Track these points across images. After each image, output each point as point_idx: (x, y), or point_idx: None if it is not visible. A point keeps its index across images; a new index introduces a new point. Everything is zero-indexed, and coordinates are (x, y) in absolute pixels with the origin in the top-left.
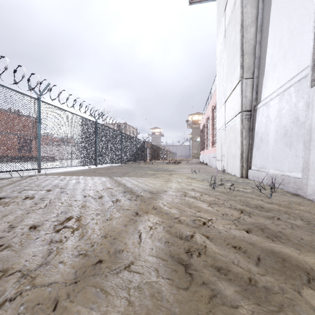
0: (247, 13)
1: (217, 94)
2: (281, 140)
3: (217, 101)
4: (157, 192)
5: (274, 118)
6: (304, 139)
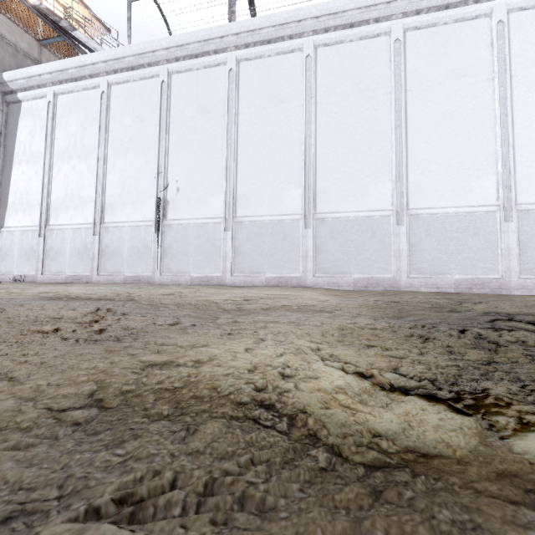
0: None
1: None
2: (24, 256)
3: None
4: None
5: (18, 243)
6: (36, 258)
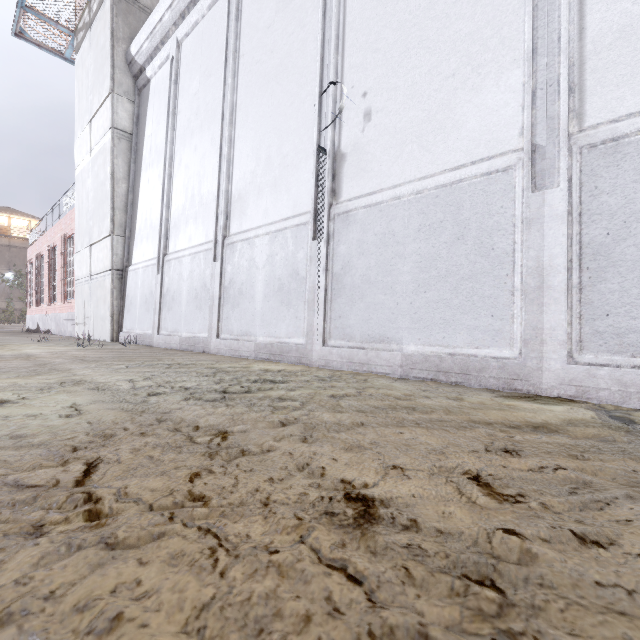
0: (119, 166)
1: (76, 223)
2: (144, 305)
3: (76, 235)
4: (20, 354)
5: (141, 287)
6: (154, 307)
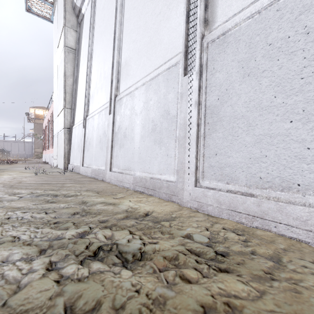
0: (68, 68)
1: (54, 106)
2: (78, 148)
3: (54, 111)
4: None
5: (77, 137)
6: (81, 149)
